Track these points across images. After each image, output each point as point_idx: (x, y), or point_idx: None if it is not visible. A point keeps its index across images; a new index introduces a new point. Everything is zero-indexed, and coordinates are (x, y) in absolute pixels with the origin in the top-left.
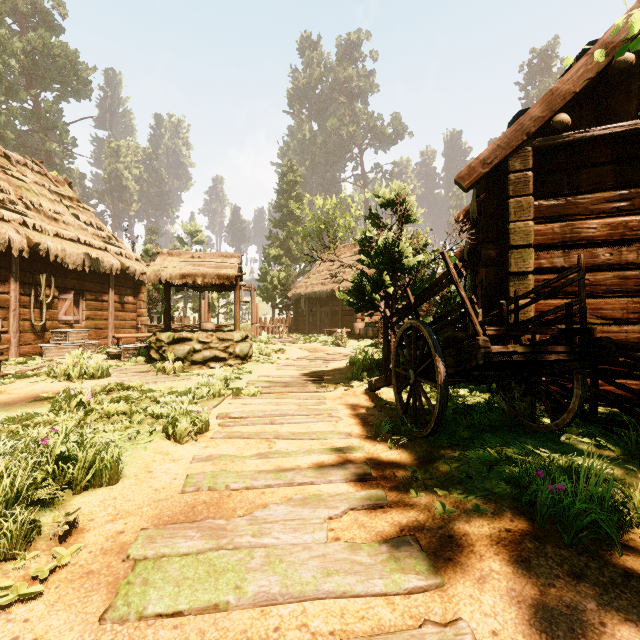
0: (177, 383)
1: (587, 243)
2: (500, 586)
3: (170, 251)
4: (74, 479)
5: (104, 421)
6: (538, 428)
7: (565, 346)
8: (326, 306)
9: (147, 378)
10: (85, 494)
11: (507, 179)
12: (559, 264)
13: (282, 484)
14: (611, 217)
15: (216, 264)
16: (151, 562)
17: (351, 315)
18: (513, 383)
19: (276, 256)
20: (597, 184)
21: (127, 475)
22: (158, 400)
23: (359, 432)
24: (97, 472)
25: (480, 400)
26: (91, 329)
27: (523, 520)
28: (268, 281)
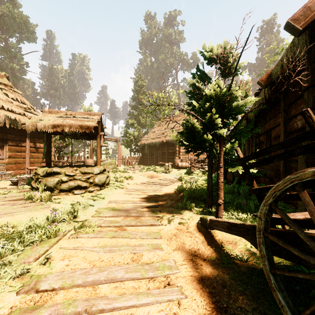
0: (32, 214)
1: None
2: None
3: (50, 110)
4: None
5: None
6: None
7: None
8: (159, 150)
9: (12, 207)
10: None
11: None
12: None
13: None
14: None
15: (81, 118)
16: None
17: (173, 155)
18: None
19: (132, 123)
20: None
21: None
22: None
23: None
24: None
25: None
26: (12, 164)
27: None
28: (128, 137)
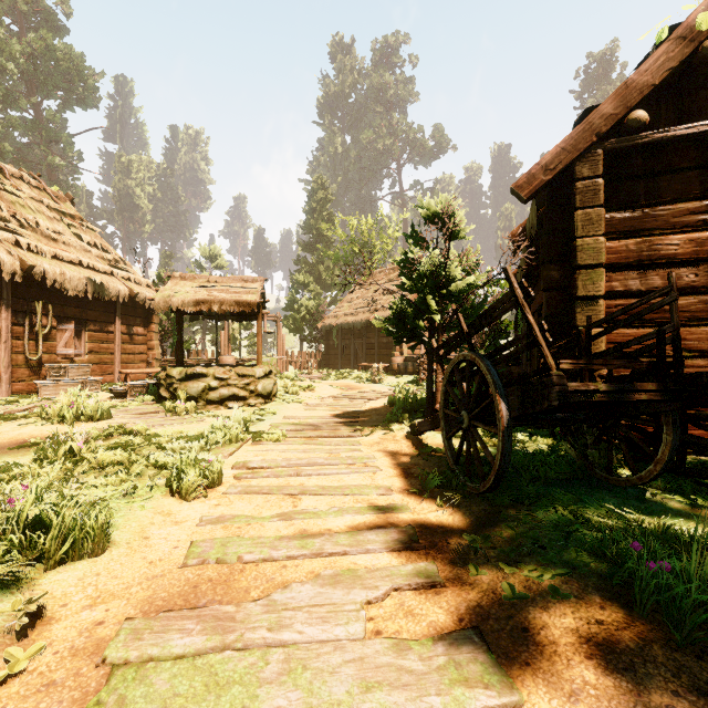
0: (189, 426)
1: (668, 262)
2: (600, 707)
3: (183, 274)
4: (45, 551)
5: (96, 473)
6: (616, 481)
7: (657, 383)
8: (360, 338)
9: (154, 420)
10: (60, 569)
11: (573, 188)
12: (634, 287)
13: (308, 555)
14: (696, 231)
15: (235, 289)
16: (132, 670)
17: (388, 348)
18: (585, 427)
19: (305, 282)
20: (680, 193)
21: (117, 543)
22: (164, 447)
23: (401, 486)
24: (76, 541)
25: (543, 447)
26: (95, 364)
27: (617, 607)
28: (296, 310)
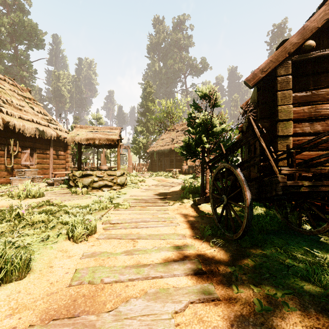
0: (82, 200)
1: (324, 118)
2: None
3: (81, 126)
4: None
5: (30, 227)
6: (304, 232)
7: None
8: (167, 157)
9: (65, 197)
10: None
11: (276, 80)
12: (307, 130)
13: (140, 278)
14: None
15: (106, 133)
16: None
17: (180, 162)
18: (286, 203)
19: (141, 131)
20: None
21: (34, 270)
22: (68, 212)
23: (190, 234)
24: (7, 272)
25: (262, 212)
26: (40, 169)
27: (326, 318)
28: (137, 144)
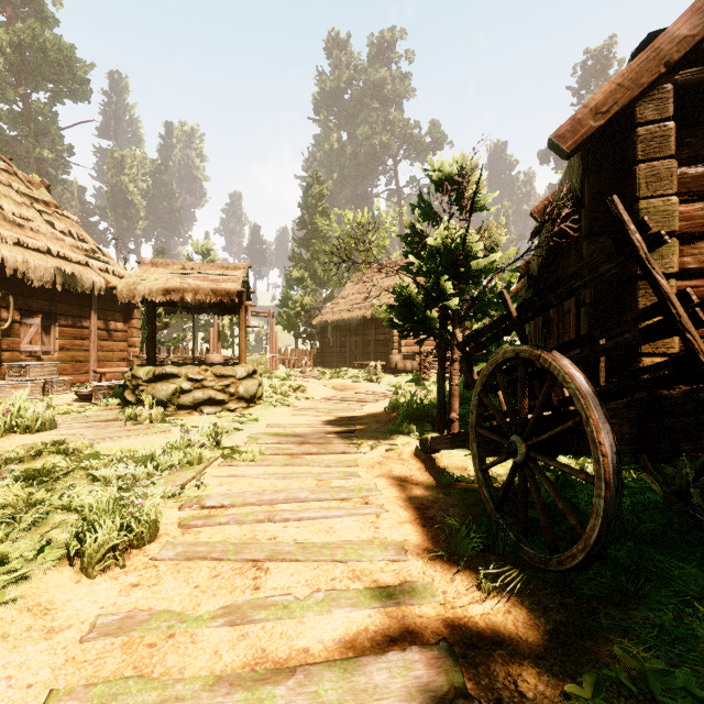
0: (147, 439)
1: None
2: None
3: (154, 260)
4: None
5: None
6: None
7: None
8: (357, 335)
9: (108, 430)
10: None
11: (633, 135)
12: None
13: None
14: None
15: (213, 277)
16: None
17: (386, 346)
18: (684, 455)
19: (299, 278)
20: None
21: None
22: (94, 474)
23: (419, 542)
24: None
25: None
26: (66, 362)
27: None
28: (290, 307)
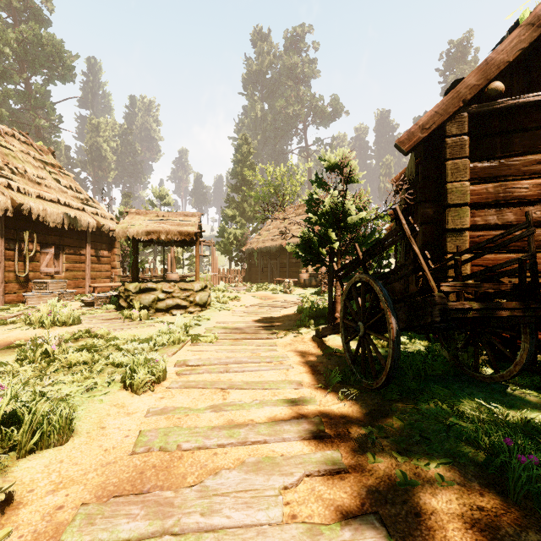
0: (141, 330)
1: (519, 202)
2: None
3: (137, 211)
4: (17, 443)
5: (65, 371)
6: (482, 378)
7: (519, 302)
8: (275, 259)
9: (115, 325)
10: (30, 457)
11: (444, 143)
12: (493, 221)
13: (235, 443)
14: None
15: (178, 222)
16: None
17: (297, 267)
18: (456, 334)
19: (232, 216)
20: (529, 147)
21: (78, 432)
22: (121, 348)
23: (309, 381)
24: (44, 433)
25: (421, 348)
26: (70, 279)
27: (494, 494)
28: (226, 237)
